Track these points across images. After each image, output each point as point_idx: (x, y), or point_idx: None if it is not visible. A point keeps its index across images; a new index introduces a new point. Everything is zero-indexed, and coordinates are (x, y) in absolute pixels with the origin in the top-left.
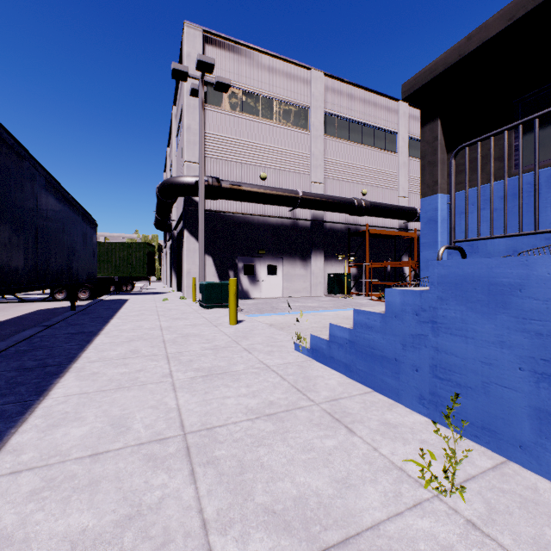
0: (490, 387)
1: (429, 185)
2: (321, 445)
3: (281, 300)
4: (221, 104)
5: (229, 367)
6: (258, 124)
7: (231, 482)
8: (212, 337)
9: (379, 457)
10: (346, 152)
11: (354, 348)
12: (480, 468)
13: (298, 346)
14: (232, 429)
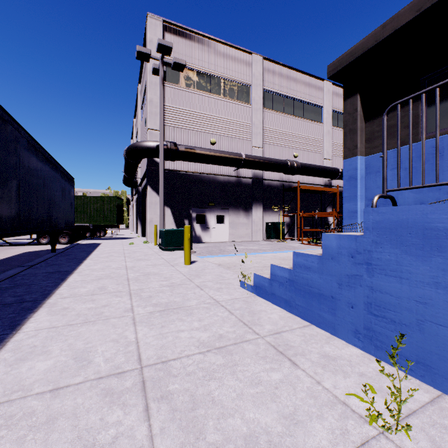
0: (425, 325)
1: (350, 149)
2: (268, 378)
3: (228, 244)
4: (178, 82)
5: (183, 302)
6: (209, 98)
7: (183, 419)
8: (169, 275)
9: (322, 391)
10: (281, 122)
11: (293, 286)
12: (419, 402)
13: (243, 283)
14: (185, 362)
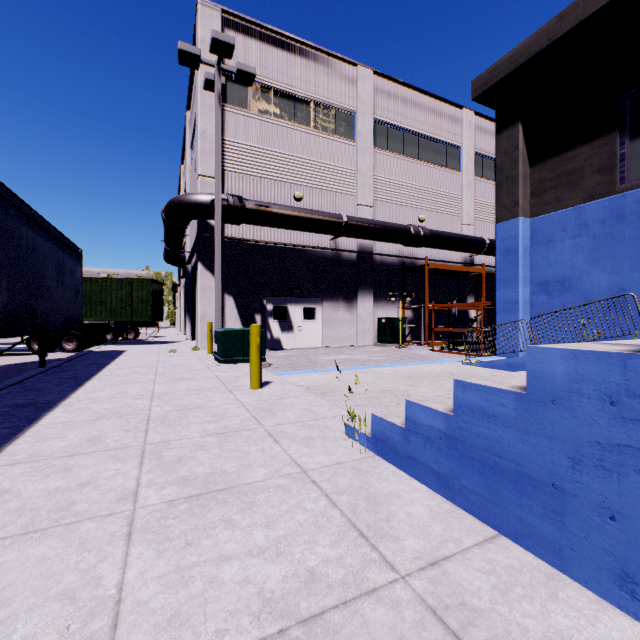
0: None
1: (507, 206)
2: None
3: (321, 352)
4: (245, 105)
5: (239, 473)
6: (292, 131)
7: None
8: (222, 410)
9: None
10: (400, 169)
11: (455, 448)
12: None
13: (351, 430)
14: None
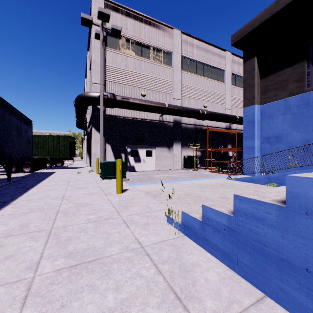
0: None
1: (249, 99)
2: None
3: (155, 172)
4: (116, 47)
5: (104, 249)
6: (140, 61)
7: None
8: (99, 206)
9: None
10: (194, 81)
11: (234, 237)
12: None
13: (170, 219)
14: None
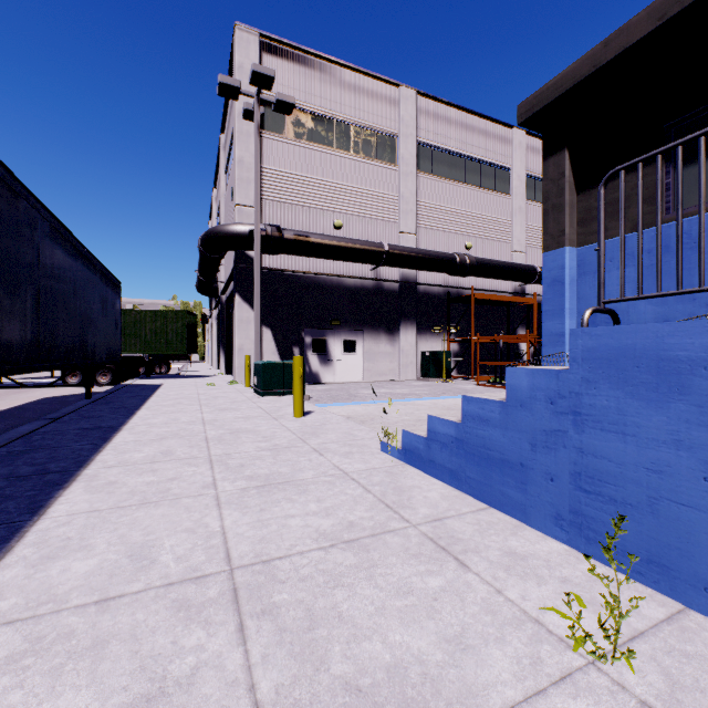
0: (660, 505)
1: (553, 236)
2: (422, 586)
3: (361, 386)
4: (283, 131)
5: (293, 474)
6: (331, 157)
7: (296, 642)
8: (270, 433)
9: (505, 604)
10: (445, 194)
11: (462, 448)
12: (650, 620)
13: (385, 446)
14: (298, 562)
